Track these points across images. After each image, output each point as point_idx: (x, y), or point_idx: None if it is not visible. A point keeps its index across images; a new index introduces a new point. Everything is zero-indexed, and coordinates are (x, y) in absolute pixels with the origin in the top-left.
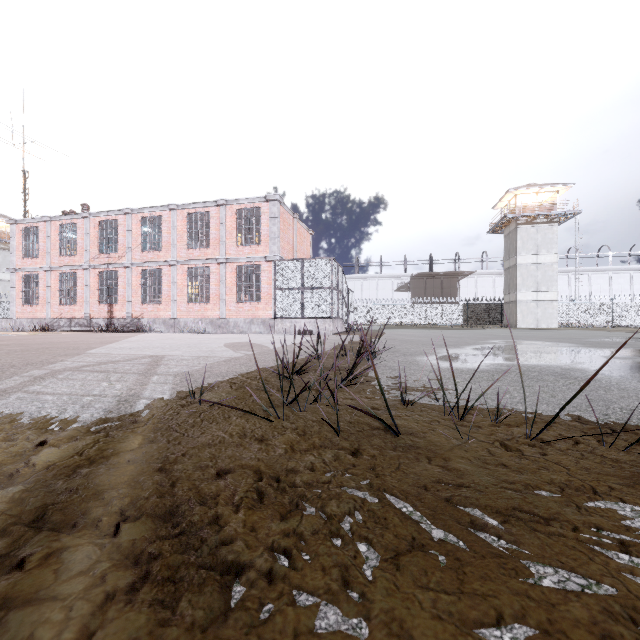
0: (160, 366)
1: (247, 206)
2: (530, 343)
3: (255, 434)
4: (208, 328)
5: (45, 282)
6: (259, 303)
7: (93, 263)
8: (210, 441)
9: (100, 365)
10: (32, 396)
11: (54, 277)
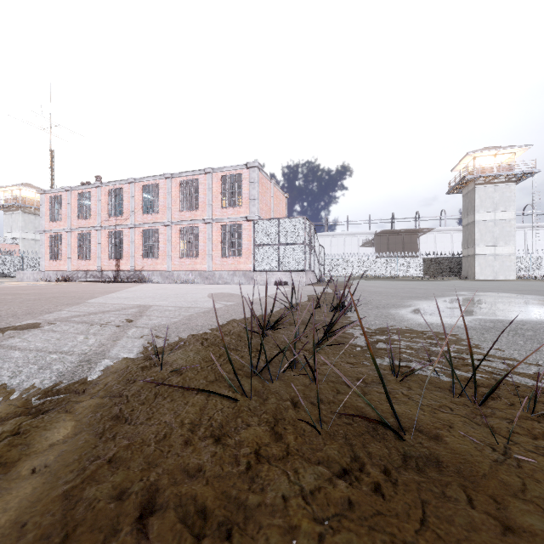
0: (142, 317)
1: (230, 173)
2: (499, 295)
3: (213, 423)
4: (197, 279)
5: (67, 241)
6: (240, 257)
7: (104, 225)
8: (152, 435)
9: (89, 315)
10: (2, 352)
11: (74, 237)
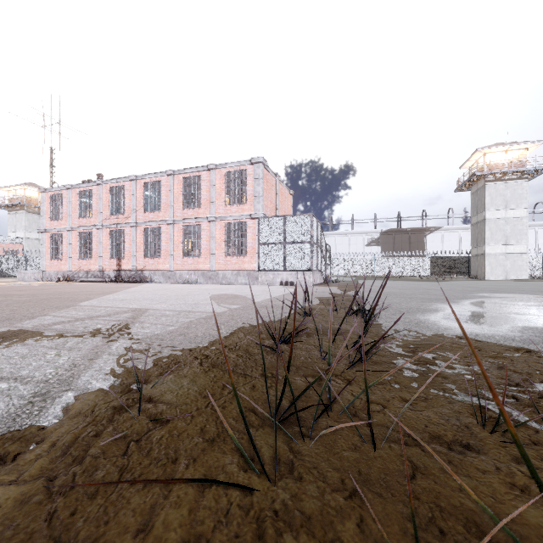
0: (134, 324)
1: (234, 169)
2: (528, 297)
3: None
4: (200, 279)
5: (68, 240)
6: (245, 257)
7: (105, 223)
8: None
9: (75, 322)
10: None
11: (75, 236)
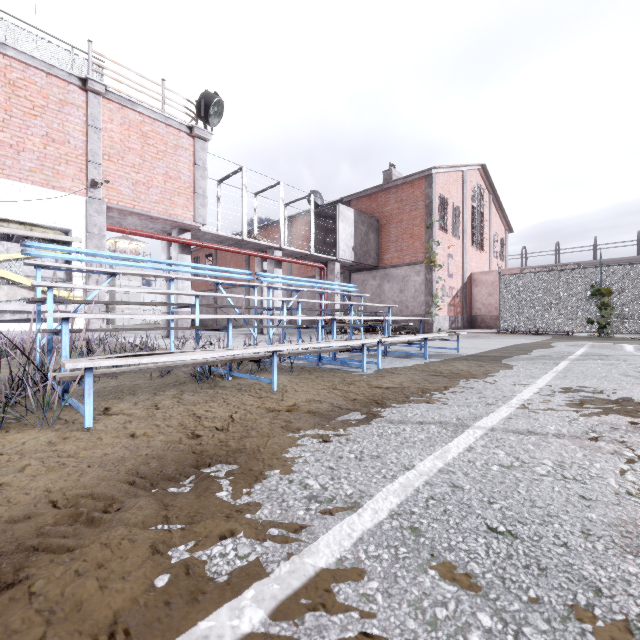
0: None
1: None
2: None
3: None
4: None
5: None
6: None
7: None
8: None
9: None
10: None
11: None
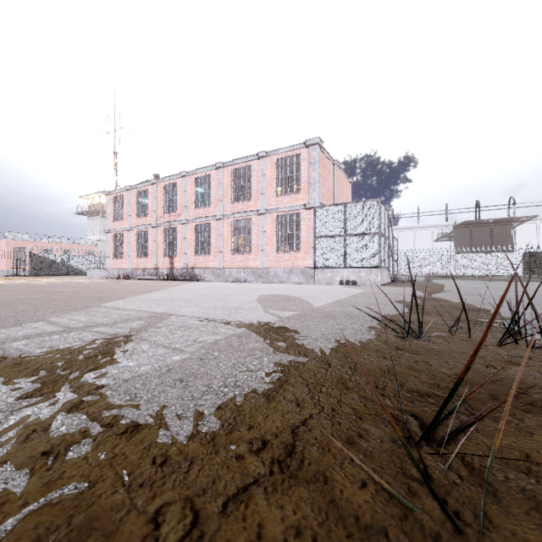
0: (125, 345)
1: (286, 155)
2: None
3: None
4: (250, 277)
5: (127, 239)
6: (298, 252)
7: (159, 222)
8: None
9: (54, 335)
10: None
11: (133, 235)
